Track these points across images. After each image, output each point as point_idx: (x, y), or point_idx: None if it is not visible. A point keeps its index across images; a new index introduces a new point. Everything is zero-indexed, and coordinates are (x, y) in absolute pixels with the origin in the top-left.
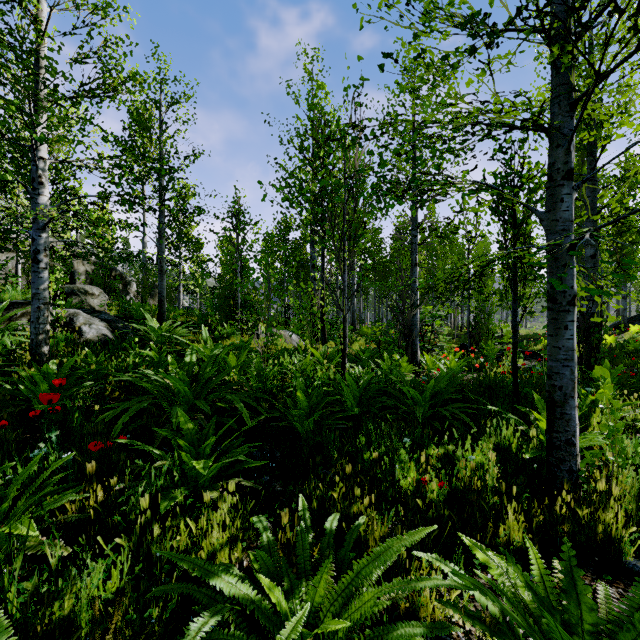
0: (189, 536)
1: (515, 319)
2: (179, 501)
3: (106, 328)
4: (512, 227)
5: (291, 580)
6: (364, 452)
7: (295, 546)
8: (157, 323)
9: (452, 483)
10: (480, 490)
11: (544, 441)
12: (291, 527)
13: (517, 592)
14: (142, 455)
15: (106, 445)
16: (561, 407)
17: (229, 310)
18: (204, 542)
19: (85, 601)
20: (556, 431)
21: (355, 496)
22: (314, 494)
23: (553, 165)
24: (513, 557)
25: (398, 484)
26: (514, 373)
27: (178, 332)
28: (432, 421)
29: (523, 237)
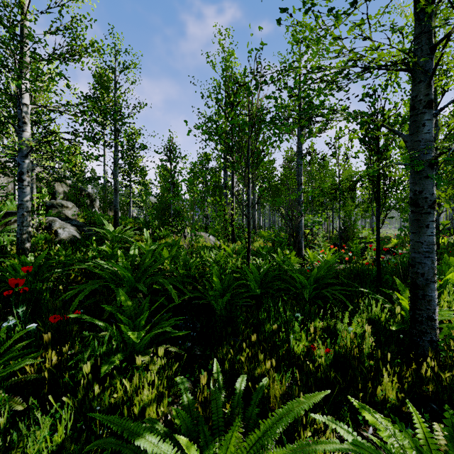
0: (125, 393)
1: (378, 223)
2: (117, 364)
3: (75, 231)
4: (376, 153)
5: (206, 436)
6: (265, 324)
7: (210, 403)
8: (112, 227)
9: (334, 349)
10: (359, 356)
11: (405, 316)
12: (208, 385)
13: (405, 453)
14: (93, 325)
15: (63, 318)
16: (423, 290)
17: (165, 218)
18: (135, 400)
19: (31, 453)
20: (419, 309)
21: (259, 360)
22: (226, 358)
23: (416, 97)
24: (403, 423)
25: (292, 350)
26: (378, 264)
27: (127, 234)
28: (316, 300)
29: (385, 160)
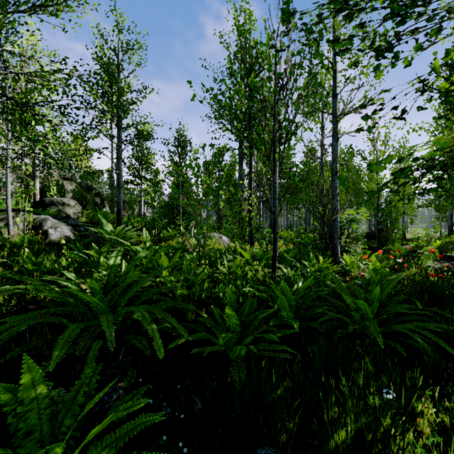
0: None
1: None
2: None
3: (70, 231)
4: None
5: None
6: (335, 432)
7: None
8: (111, 227)
9: None
10: None
11: None
12: None
13: None
14: (0, 409)
15: None
16: None
17: (173, 217)
18: None
19: None
20: None
21: None
22: None
23: None
24: None
25: None
26: None
27: (129, 234)
28: (389, 341)
29: None
